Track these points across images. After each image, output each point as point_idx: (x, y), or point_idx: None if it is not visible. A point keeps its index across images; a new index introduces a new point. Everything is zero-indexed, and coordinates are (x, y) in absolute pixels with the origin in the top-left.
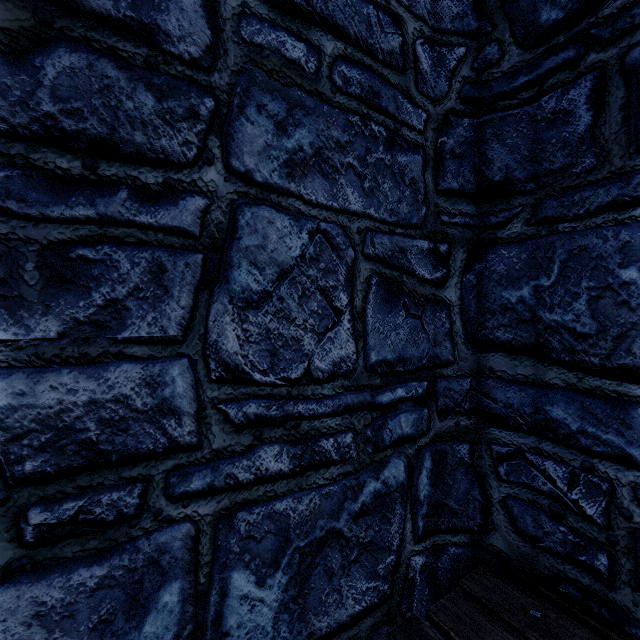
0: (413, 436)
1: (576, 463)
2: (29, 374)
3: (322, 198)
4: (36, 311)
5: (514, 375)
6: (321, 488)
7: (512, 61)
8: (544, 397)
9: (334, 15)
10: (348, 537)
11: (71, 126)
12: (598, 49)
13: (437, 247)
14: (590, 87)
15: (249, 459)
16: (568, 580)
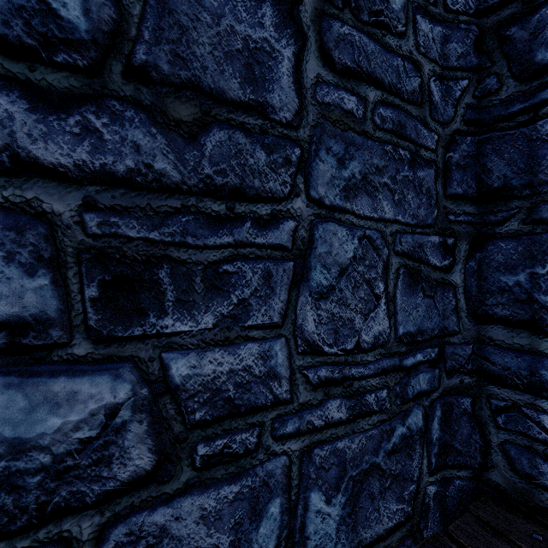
0: (428, 391)
1: None
2: (198, 353)
3: (367, 211)
4: (201, 310)
5: (511, 344)
6: (366, 432)
7: (509, 91)
8: (539, 363)
9: (375, 71)
10: (384, 469)
11: (220, 181)
12: None
13: (445, 240)
14: None
15: (321, 410)
16: None
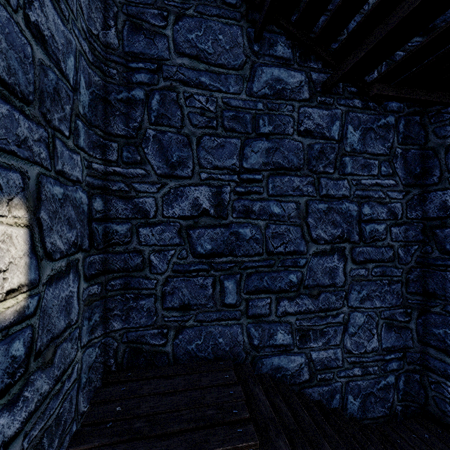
0: (397, 369)
1: None
2: (318, 352)
3: (369, 306)
4: (319, 341)
5: (436, 357)
6: (369, 380)
7: (436, 255)
8: (447, 367)
9: (372, 257)
10: (376, 394)
11: (323, 307)
12: None
13: (406, 310)
14: None
15: (352, 370)
16: None
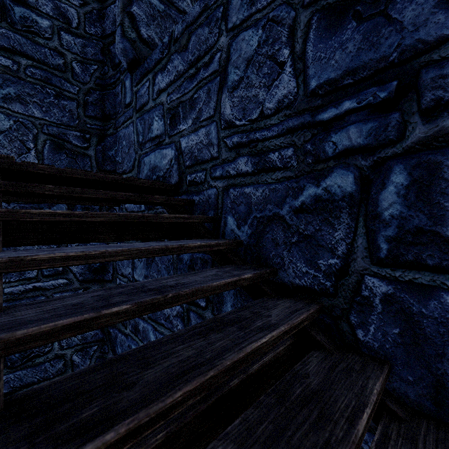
0: None
1: None
2: None
3: None
4: None
5: None
6: None
7: (111, 355)
8: None
9: (27, 381)
10: None
11: None
12: None
13: None
14: None
15: None
16: None
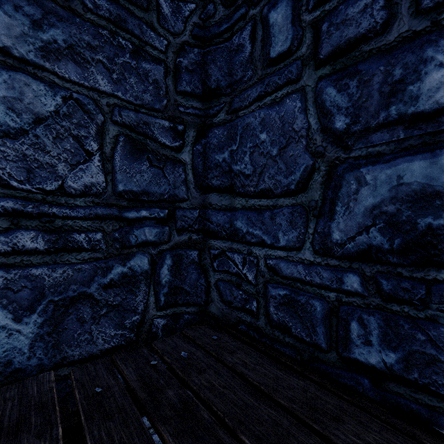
0: (156, 242)
1: (245, 251)
2: None
3: (75, 77)
4: None
5: (221, 206)
6: (74, 265)
7: (220, 15)
8: (234, 216)
9: None
10: (98, 299)
11: None
12: (253, 8)
13: (176, 126)
14: (250, 30)
15: (7, 237)
16: (242, 322)
